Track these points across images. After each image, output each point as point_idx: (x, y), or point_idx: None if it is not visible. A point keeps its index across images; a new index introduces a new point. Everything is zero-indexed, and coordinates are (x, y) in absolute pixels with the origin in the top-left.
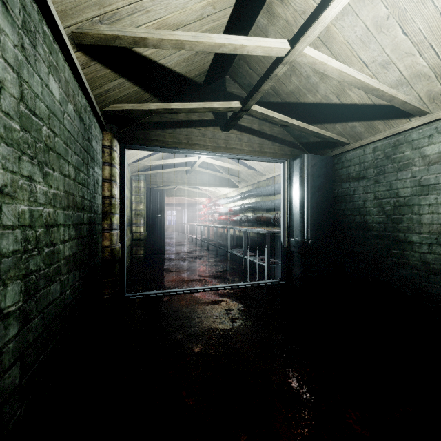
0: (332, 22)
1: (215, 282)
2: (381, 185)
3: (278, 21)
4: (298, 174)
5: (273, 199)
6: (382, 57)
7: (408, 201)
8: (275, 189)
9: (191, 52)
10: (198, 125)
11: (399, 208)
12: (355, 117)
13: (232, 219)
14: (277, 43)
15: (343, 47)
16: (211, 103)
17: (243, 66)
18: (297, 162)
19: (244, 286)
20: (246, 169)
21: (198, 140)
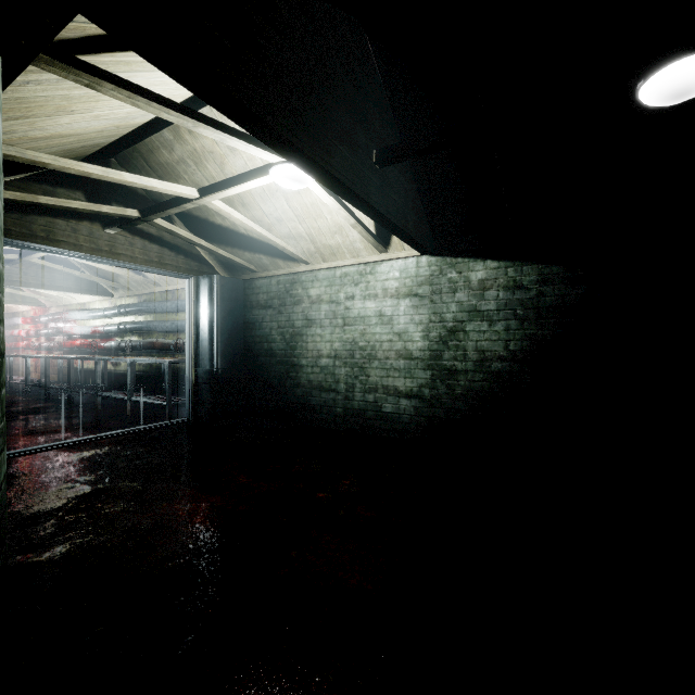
0: (237, 172)
1: (88, 434)
2: (283, 316)
3: (185, 144)
4: (207, 295)
5: (174, 319)
6: (276, 214)
7: (300, 331)
8: (178, 308)
9: (77, 146)
10: (65, 214)
11: (295, 337)
12: (261, 251)
13: (101, 345)
14: (187, 190)
15: (247, 194)
16: (100, 205)
17: (139, 159)
18: (206, 282)
19: (138, 431)
20: (132, 274)
21: (65, 236)
